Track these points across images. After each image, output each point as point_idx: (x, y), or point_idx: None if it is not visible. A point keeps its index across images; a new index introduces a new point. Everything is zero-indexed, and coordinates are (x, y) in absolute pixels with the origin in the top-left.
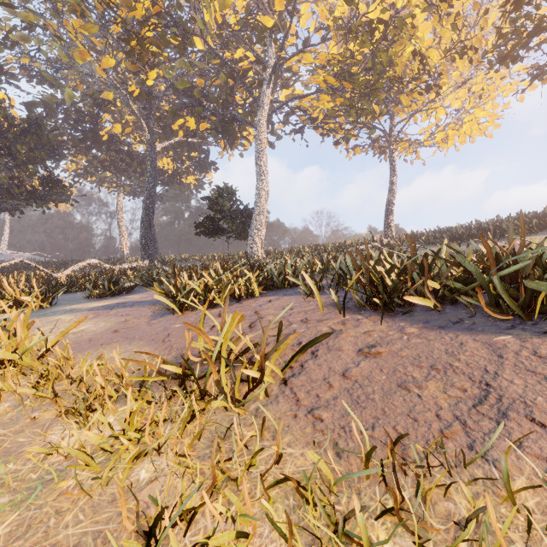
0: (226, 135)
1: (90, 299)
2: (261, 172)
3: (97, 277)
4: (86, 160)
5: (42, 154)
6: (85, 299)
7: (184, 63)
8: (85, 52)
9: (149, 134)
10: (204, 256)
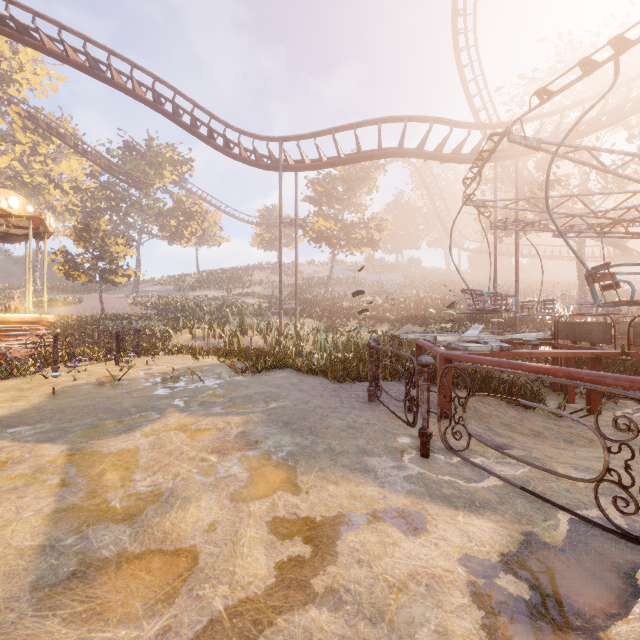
0: None
1: None
2: None
3: None
4: None
5: None
6: None
7: None
8: None
9: None
10: None
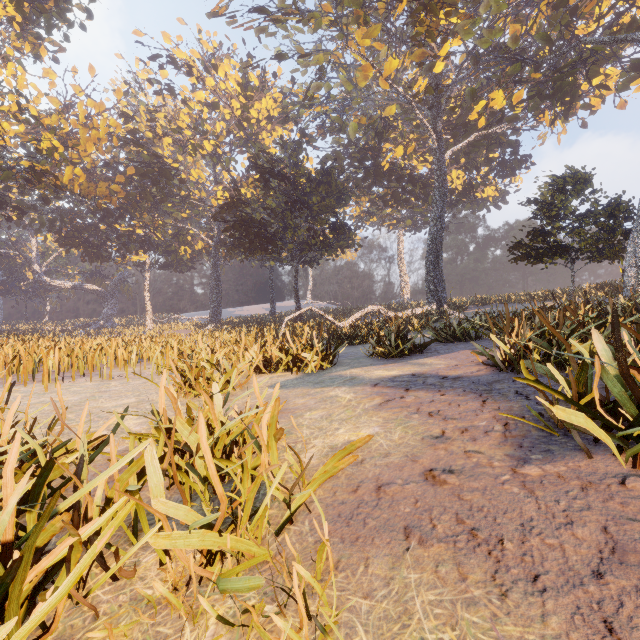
0: (559, 97)
1: (373, 359)
2: None
3: (379, 326)
4: (368, 200)
5: (331, 201)
6: (368, 358)
7: (492, 3)
8: (368, 66)
9: (437, 141)
10: (512, 296)
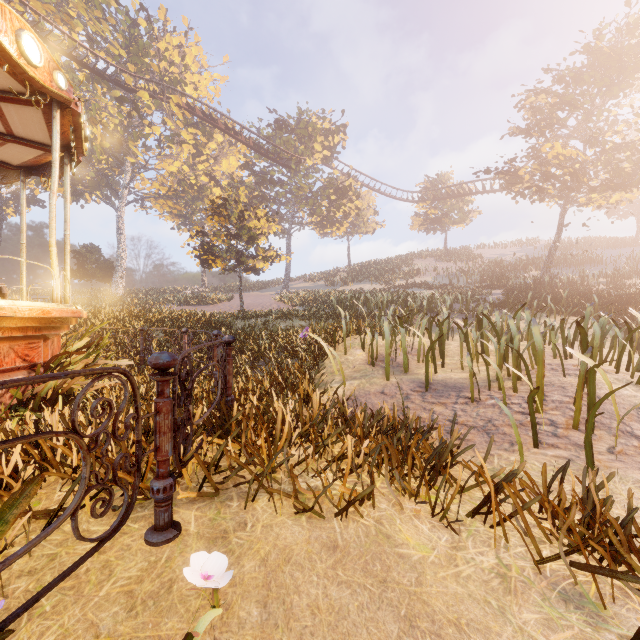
0: (77, 196)
1: None
2: (121, 241)
3: None
4: None
5: None
6: None
7: None
8: None
9: None
10: (37, 291)
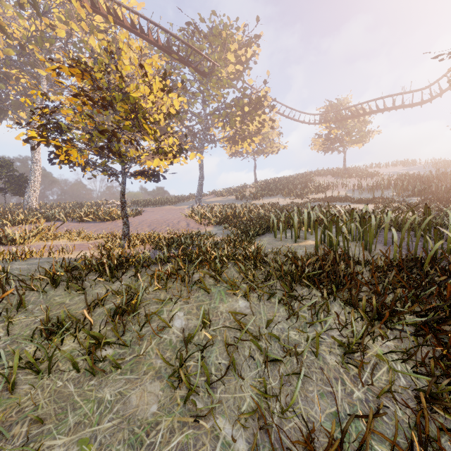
0: None
1: None
2: (35, 155)
3: None
4: None
5: None
6: None
7: None
8: None
9: None
10: None
